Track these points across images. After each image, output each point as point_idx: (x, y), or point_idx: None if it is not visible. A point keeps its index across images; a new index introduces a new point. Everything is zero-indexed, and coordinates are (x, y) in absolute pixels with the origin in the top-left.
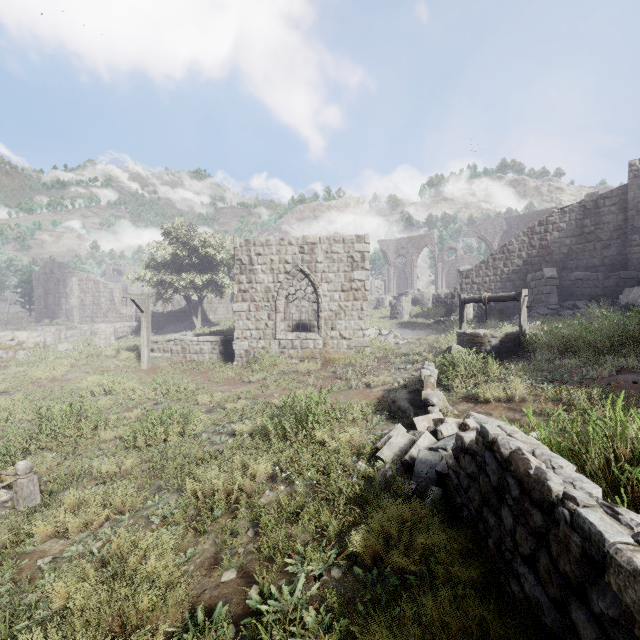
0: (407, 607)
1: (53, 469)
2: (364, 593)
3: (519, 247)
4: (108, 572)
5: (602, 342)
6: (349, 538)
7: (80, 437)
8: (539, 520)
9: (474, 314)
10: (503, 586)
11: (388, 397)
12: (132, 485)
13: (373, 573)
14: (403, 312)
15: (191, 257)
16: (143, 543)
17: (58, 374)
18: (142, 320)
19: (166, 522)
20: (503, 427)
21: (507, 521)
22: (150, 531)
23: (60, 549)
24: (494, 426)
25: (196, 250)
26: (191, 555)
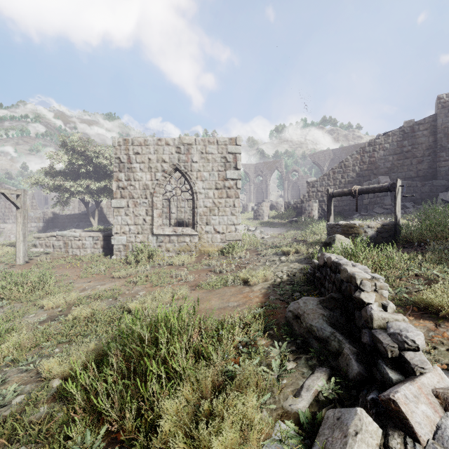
0: None
1: None
2: None
3: (353, 163)
4: None
5: None
6: None
7: None
8: None
9: (318, 215)
10: None
11: (275, 300)
12: None
13: None
14: (263, 214)
15: (87, 166)
16: None
17: None
18: (17, 215)
19: None
20: None
21: None
22: None
23: None
24: None
25: (91, 160)
26: None
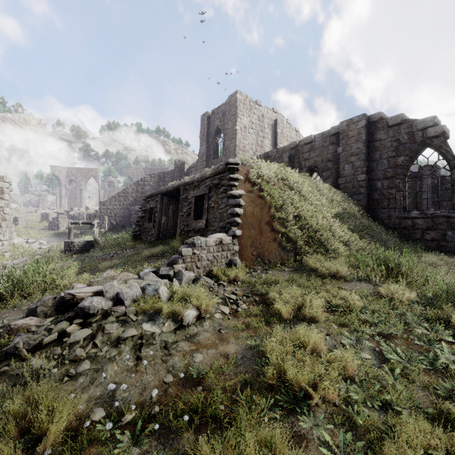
0: None
1: None
2: None
3: (132, 191)
4: None
5: (114, 243)
6: None
7: None
8: None
9: (108, 227)
10: None
11: None
12: None
13: None
14: (59, 225)
15: None
16: None
17: None
18: None
19: None
20: None
21: None
22: None
23: None
24: None
25: None
26: None
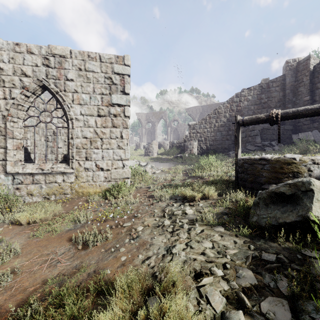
0: None
1: None
2: None
3: (225, 110)
4: None
5: None
6: None
7: None
8: None
9: (198, 152)
10: None
11: None
12: None
13: None
14: (153, 151)
15: None
16: None
17: None
18: None
19: None
20: None
21: None
22: None
23: None
24: None
25: None
26: None
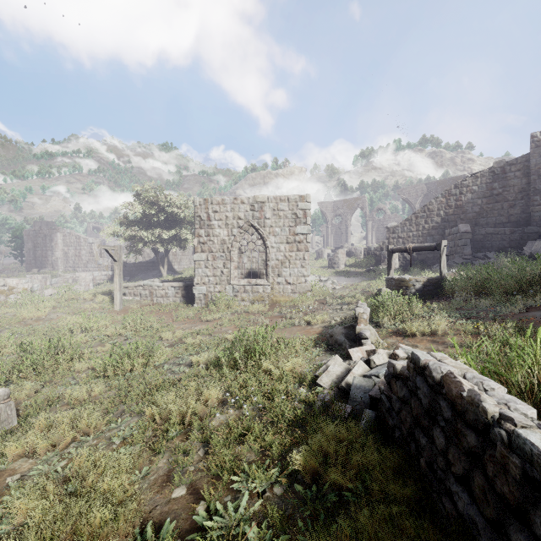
0: (344, 523)
1: (31, 396)
2: (304, 509)
3: (438, 207)
4: (69, 489)
5: (512, 285)
6: (291, 457)
7: (57, 368)
8: (473, 441)
9: (400, 264)
10: (435, 503)
11: (326, 333)
12: (97, 409)
13: (312, 490)
14: (339, 262)
15: (158, 215)
16: (101, 462)
17: (42, 314)
18: (115, 268)
19: (126, 443)
20: (433, 354)
21: (439, 441)
22: (111, 451)
23: (29, 467)
24: (424, 353)
25: (163, 209)
26: (145, 473)
